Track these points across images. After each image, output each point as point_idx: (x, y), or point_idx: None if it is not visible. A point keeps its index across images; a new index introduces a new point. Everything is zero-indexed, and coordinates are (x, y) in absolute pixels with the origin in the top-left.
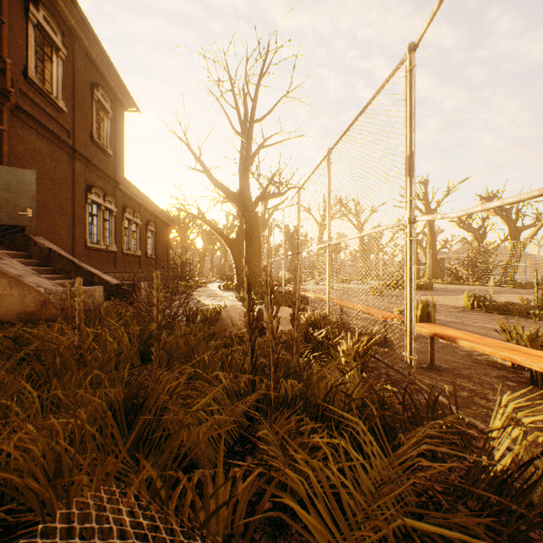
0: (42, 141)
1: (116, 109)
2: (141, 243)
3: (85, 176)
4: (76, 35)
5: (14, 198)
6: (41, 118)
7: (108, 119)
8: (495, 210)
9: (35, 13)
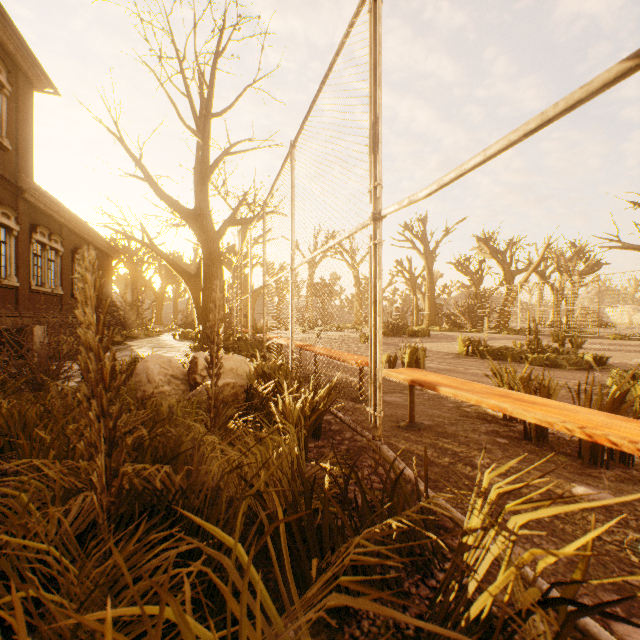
0: None
1: (19, 85)
2: (63, 278)
3: None
4: None
5: None
6: None
7: (3, 96)
8: (492, 253)
9: None
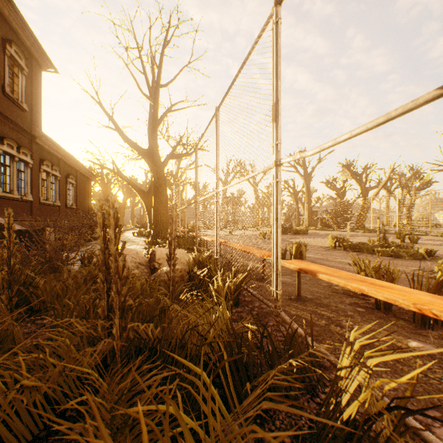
0: None
1: (32, 68)
2: (60, 194)
3: None
4: None
5: None
6: None
7: (23, 75)
8: (352, 175)
9: None
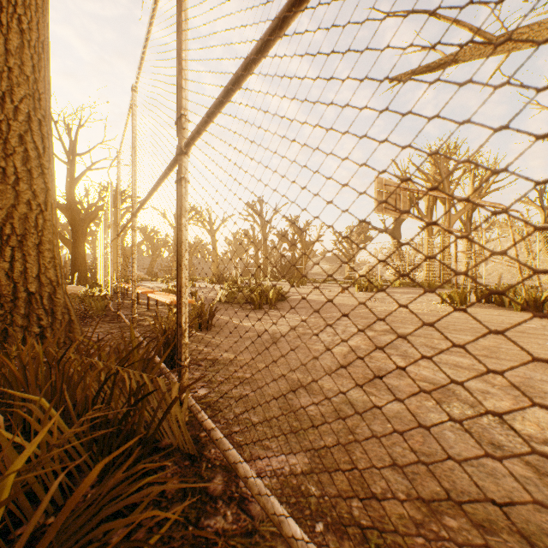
0: None
1: None
2: None
3: None
4: None
5: None
6: None
7: None
8: (295, 229)
9: None
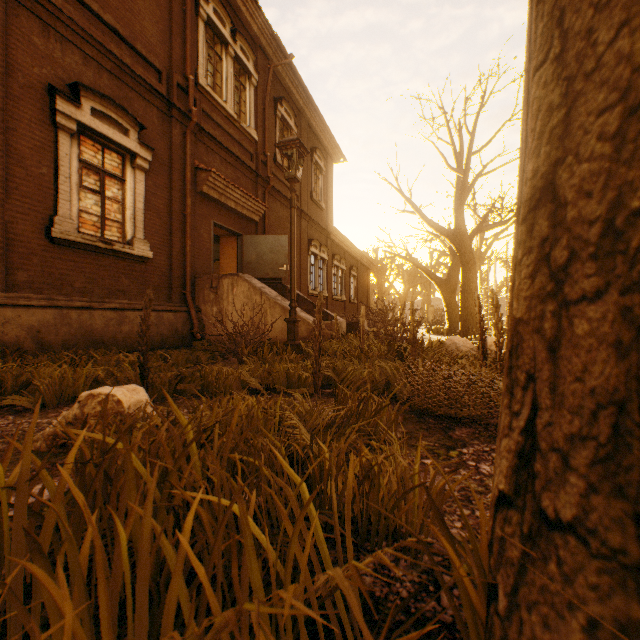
0: (283, 209)
1: (327, 165)
2: (345, 289)
3: (307, 231)
4: (302, 112)
5: (276, 258)
6: (283, 191)
7: (321, 176)
8: None
9: (280, 109)
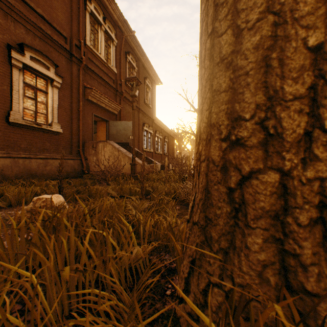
0: (130, 108)
1: (152, 86)
2: (162, 148)
3: (142, 119)
4: (140, 59)
5: (126, 132)
6: (130, 98)
7: (149, 91)
8: None
9: (128, 57)
